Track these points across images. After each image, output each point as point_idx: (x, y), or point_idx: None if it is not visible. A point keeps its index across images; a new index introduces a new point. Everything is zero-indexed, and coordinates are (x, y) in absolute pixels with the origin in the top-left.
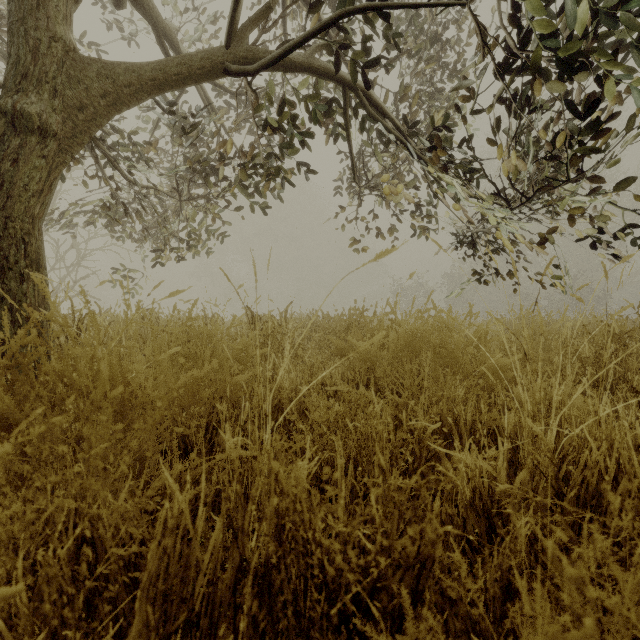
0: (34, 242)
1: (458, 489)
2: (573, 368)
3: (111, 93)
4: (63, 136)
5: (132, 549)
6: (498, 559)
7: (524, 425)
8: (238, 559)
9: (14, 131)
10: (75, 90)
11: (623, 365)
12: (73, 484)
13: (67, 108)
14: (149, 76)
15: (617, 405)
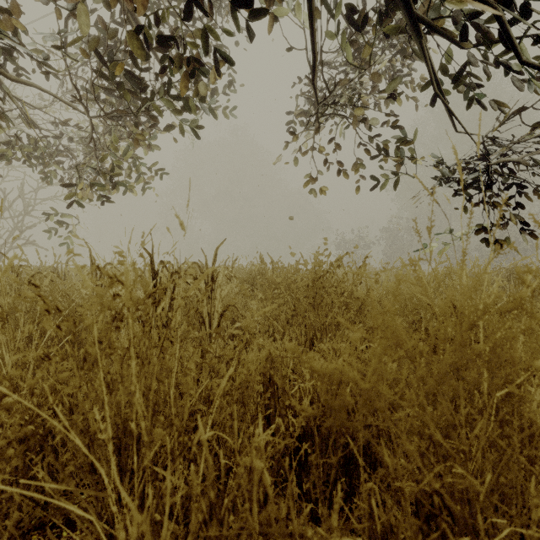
0: None
1: None
2: None
3: None
4: None
5: None
6: None
7: None
8: None
9: None
10: None
11: None
12: None
13: None
14: None
15: None
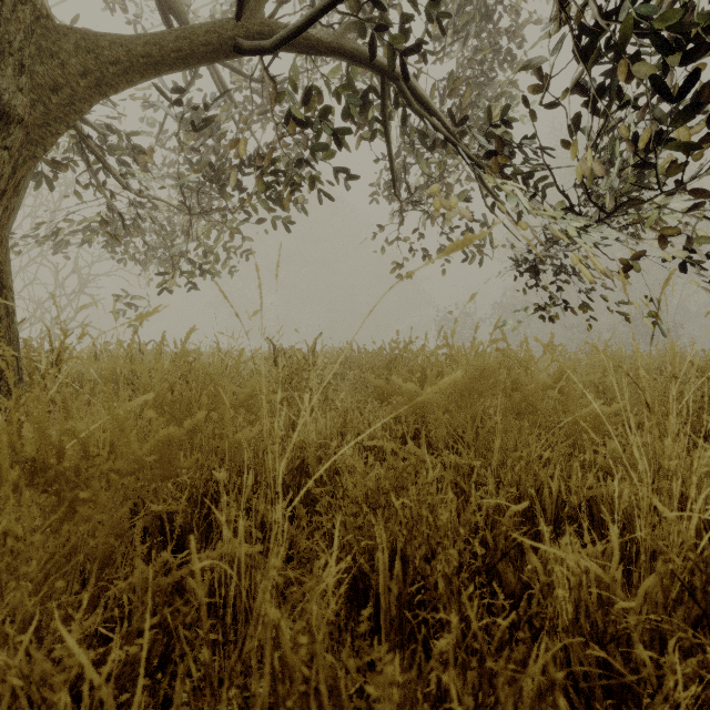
0: None
1: (559, 603)
2: (680, 416)
3: (94, 71)
4: (32, 123)
5: None
6: None
7: (641, 501)
8: None
9: None
10: (48, 66)
11: None
12: None
13: (37, 88)
14: (143, 51)
15: None
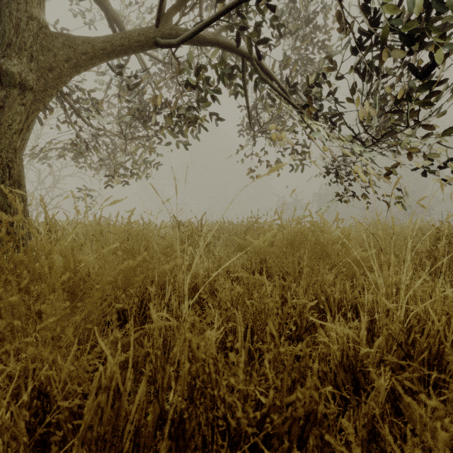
0: (16, 167)
1: (331, 351)
2: (412, 260)
3: (73, 58)
4: (37, 89)
5: (75, 402)
6: (366, 409)
7: (379, 302)
8: (159, 411)
9: (1, 85)
10: (46, 56)
11: (448, 257)
12: (26, 351)
13: (40, 69)
14: (101, 46)
15: (446, 287)
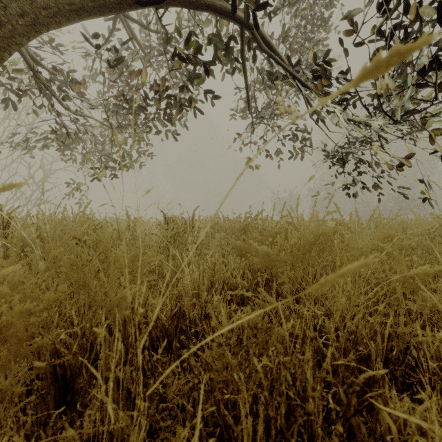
0: None
1: None
2: None
3: (29, 13)
4: None
5: None
6: None
7: None
8: None
9: None
10: None
11: None
12: None
13: None
14: (66, 1)
15: None
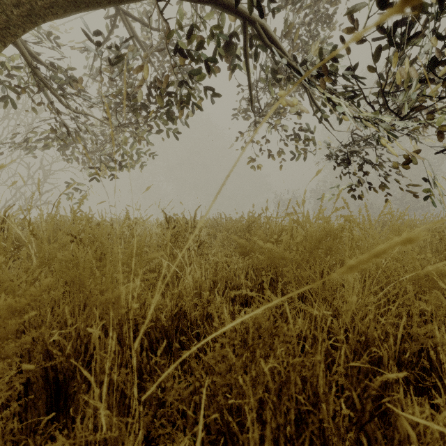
0: None
1: None
2: None
3: (25, 4)
4: None
5: None
6: None
7: None
8: None
9: None
10: None
11: None
12: None
13: None
14: None
15: None
